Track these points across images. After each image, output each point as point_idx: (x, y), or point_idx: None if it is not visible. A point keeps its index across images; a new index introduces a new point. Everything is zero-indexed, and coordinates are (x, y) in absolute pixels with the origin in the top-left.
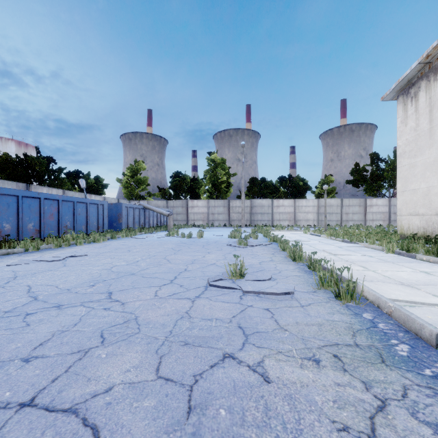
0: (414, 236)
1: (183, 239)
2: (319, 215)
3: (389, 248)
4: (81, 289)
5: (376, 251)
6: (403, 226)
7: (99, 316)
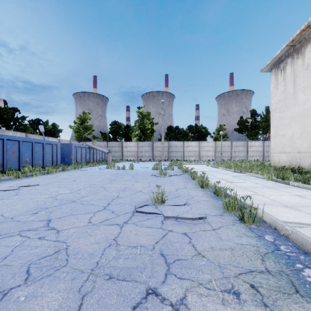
0: (283, 168)
1: (118, 170)
2: (216, 153)
3: (268, 176)
4: (23, 217)
5: (259, 179)
6: (275, 160)
7: (32, 247)
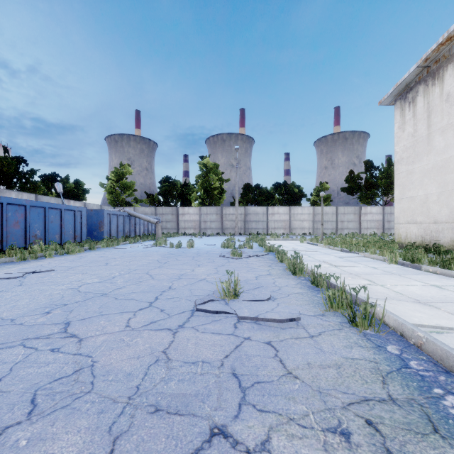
0: (412, 245)
1: (172, 249)
2: (315, 223)
3: (391, 258)
4: (29, 319)
5: (378, 261)
6: (401, 234)
7: (40, 363)
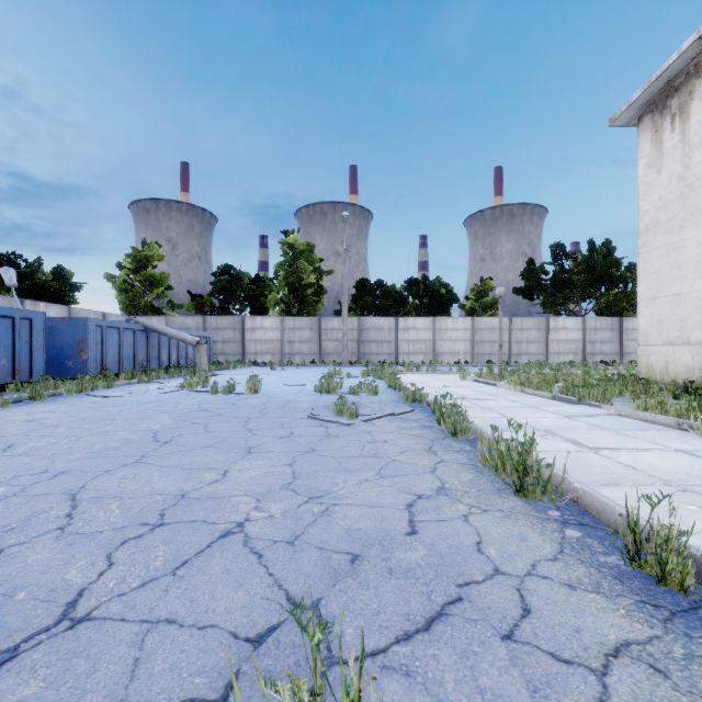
0: (687, 386)
1: (213, 396)
2: (475, 345)
3: None
4: None
5: (667, 430)
6: (653, 365)
7: None
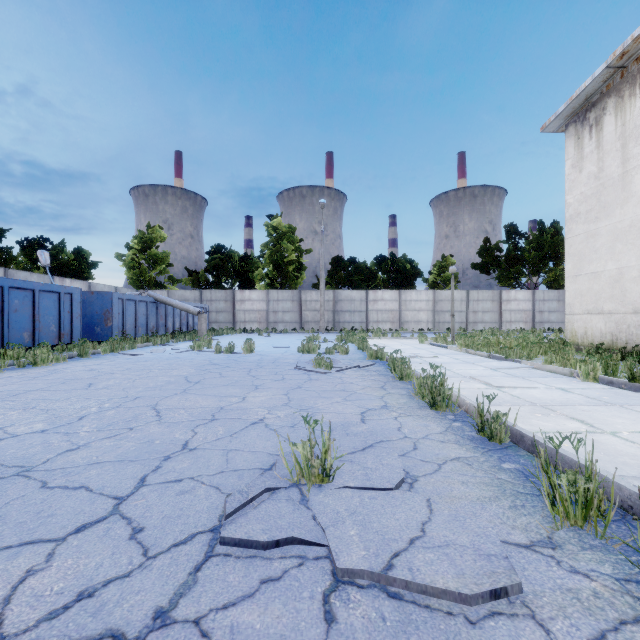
0: (599, 347)
1: (218, 355)
2: (436, 315)
3: (587, 372)
4: None
5: (562, 377)
6: (576, 331)
7: None
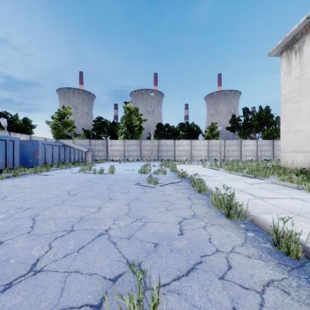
0: (302, 170)
1: (94, 175)
2: (209, 152)
3: None
4: None
5: (292, 189)
6: (287, 161)
7: None
